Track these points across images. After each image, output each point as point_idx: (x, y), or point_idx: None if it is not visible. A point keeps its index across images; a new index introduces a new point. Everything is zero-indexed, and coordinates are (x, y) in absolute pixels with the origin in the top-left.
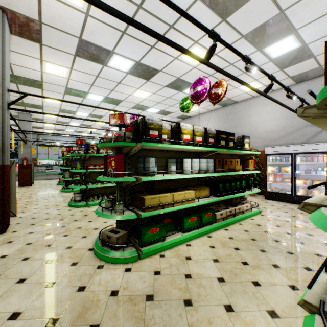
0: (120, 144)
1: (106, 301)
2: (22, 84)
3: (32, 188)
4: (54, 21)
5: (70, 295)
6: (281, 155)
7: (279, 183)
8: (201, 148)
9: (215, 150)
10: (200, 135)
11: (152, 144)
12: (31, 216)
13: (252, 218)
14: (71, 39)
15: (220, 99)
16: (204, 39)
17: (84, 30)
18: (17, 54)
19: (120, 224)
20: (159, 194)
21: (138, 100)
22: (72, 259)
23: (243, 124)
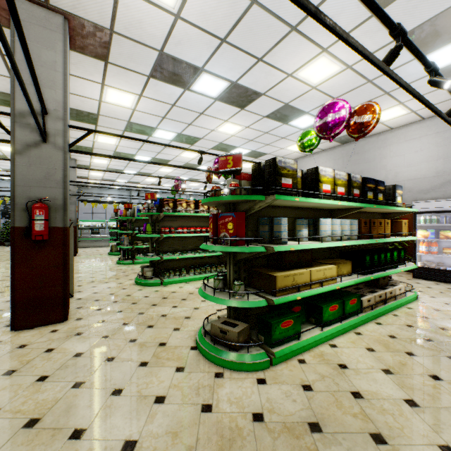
0: (243, 198)
1: (252, 430)
2: (71, 118)
3: (78, 259)
4: (131, 29)
5: (195, 417)
6: (437, 213)
7: (436, 254)
8: (345, 203)
9: (361, 207)
10: (341, 184)
11: (286, 197)
12: (92, 297)
13: (409, 307)
14: (148, 53)
15: (369, 132)
16: (337, 44)
17: (168, 39)
18: (73, 78)
19: (235, 312)
20: (291, 271)
21: (223, 138)
22: (174, 362)
23: (375, 168)
